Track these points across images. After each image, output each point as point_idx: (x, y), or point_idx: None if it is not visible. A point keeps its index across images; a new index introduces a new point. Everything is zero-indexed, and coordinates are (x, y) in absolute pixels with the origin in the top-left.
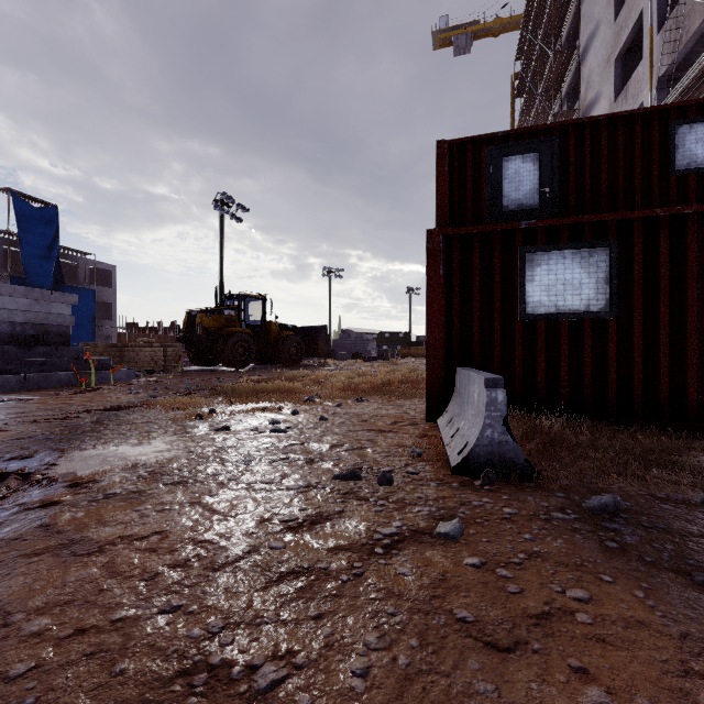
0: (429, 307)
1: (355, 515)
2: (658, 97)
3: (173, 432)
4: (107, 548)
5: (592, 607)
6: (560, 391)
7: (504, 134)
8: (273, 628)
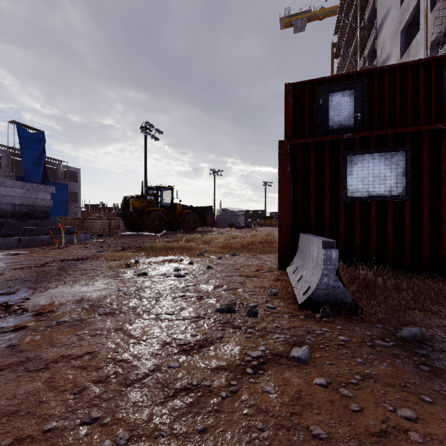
0: (280, 193)
1: (231, 340)
2: (430, 55)
3: (109, 276)
4: (51, 365)
5: (420, 426)
6: (371, 249)
7: (329, 78)
8: (167, 441)
